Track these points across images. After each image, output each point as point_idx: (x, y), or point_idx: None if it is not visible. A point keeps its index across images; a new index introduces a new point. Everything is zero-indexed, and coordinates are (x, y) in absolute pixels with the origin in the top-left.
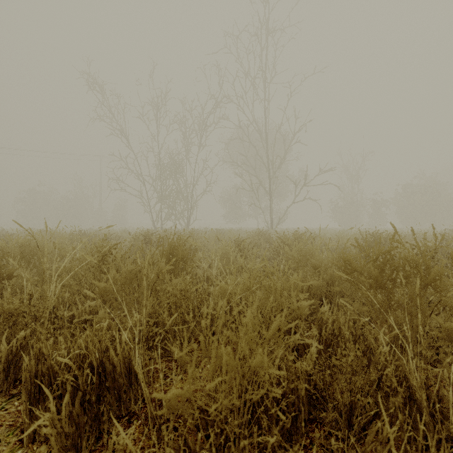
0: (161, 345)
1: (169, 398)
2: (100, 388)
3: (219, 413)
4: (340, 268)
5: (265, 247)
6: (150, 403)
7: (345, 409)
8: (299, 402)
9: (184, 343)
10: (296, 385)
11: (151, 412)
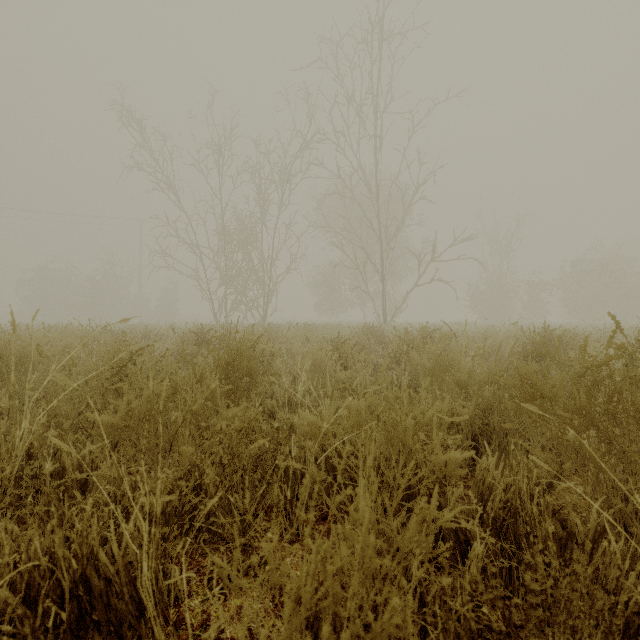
0: (206, 526)
1: None
2: (80, 625)
3: None
4: (504, 388)
5: (376, 350)
6: None
7: None
8: None
9: (234, 552)
10: None
11: None
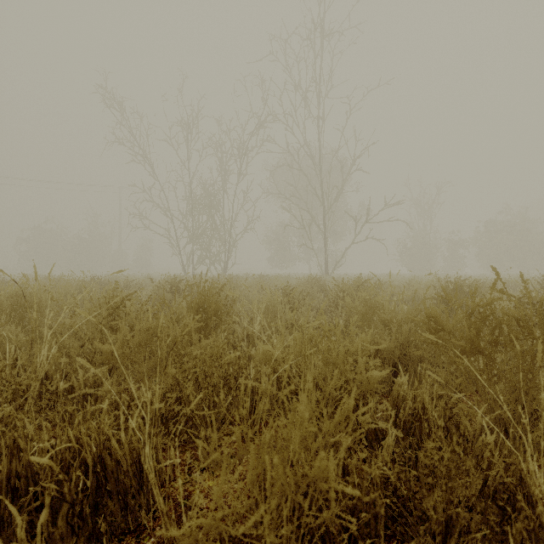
0: (186, 429)
1: (184, 533)
2: (98, 493)
3: (262, 537)
4: (418, 325)
5: (319, 297)
6: (165, 517)
7: (440, 528)
8: (376, 523)
9: (212, 435)
10: (372, 498)
11: (166, 530)
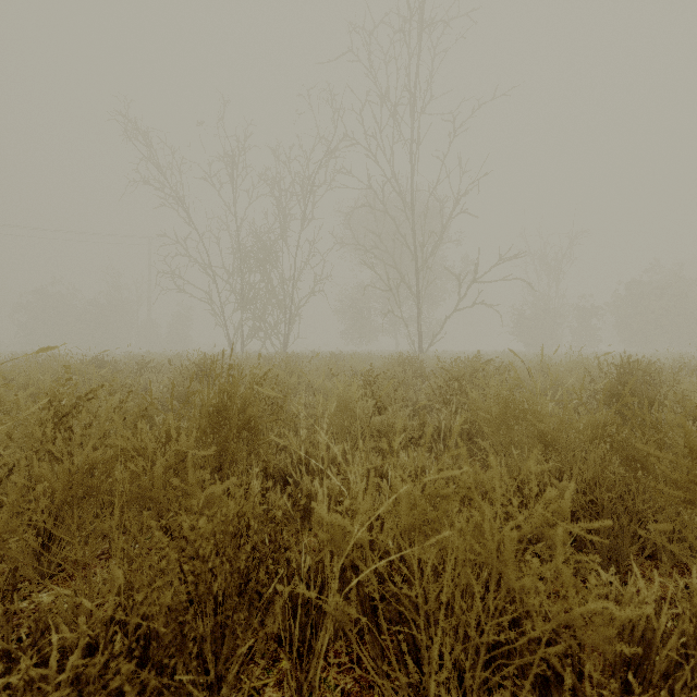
0: None
1: None
2: None
3: None
4: (617, 448)
5: (415, 385)
6: None
7: None
8: None
9: None
10: None
11: None
